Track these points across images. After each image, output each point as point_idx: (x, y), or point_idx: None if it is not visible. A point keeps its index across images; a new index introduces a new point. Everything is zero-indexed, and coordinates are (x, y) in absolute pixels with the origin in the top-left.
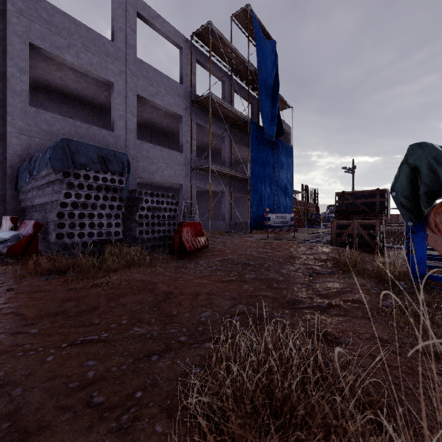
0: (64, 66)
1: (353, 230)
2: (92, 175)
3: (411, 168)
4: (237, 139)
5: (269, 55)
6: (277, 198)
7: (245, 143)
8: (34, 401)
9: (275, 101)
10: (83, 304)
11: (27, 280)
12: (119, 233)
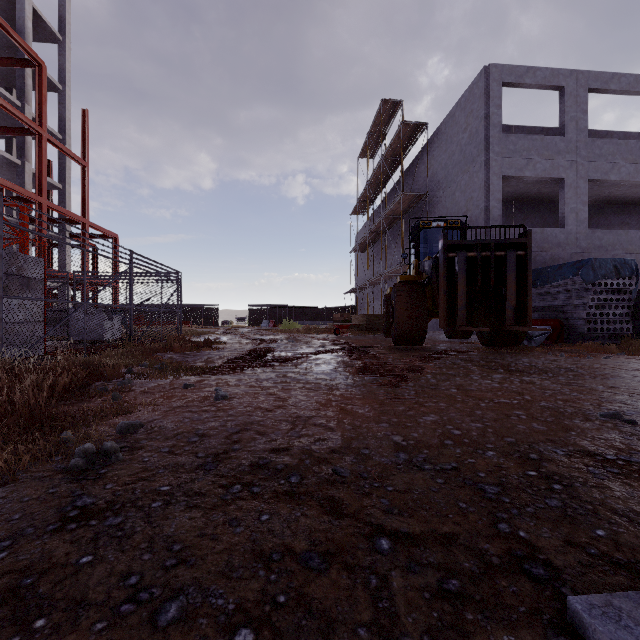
0: (511, 179)
1: None
2: (609, 282)
3: None
4: None
5: None
6: None
7: None
8: None
9: None
10: None
11: (606, 354)
12: (629, 330)
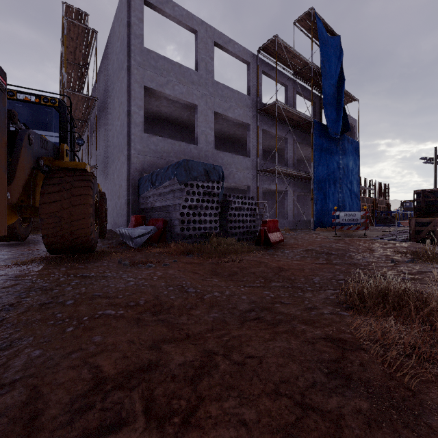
0: (161, 97)
1: (435, 227)
2: (201, 184)
3: None
4: (300, 139)
5: (334, 52)
6: (341, 195)
7: (307, 142)
8: (256, 300)
9: (340, 98)
10: (226, 271)
11: (178, 257)
12: (217, 228)
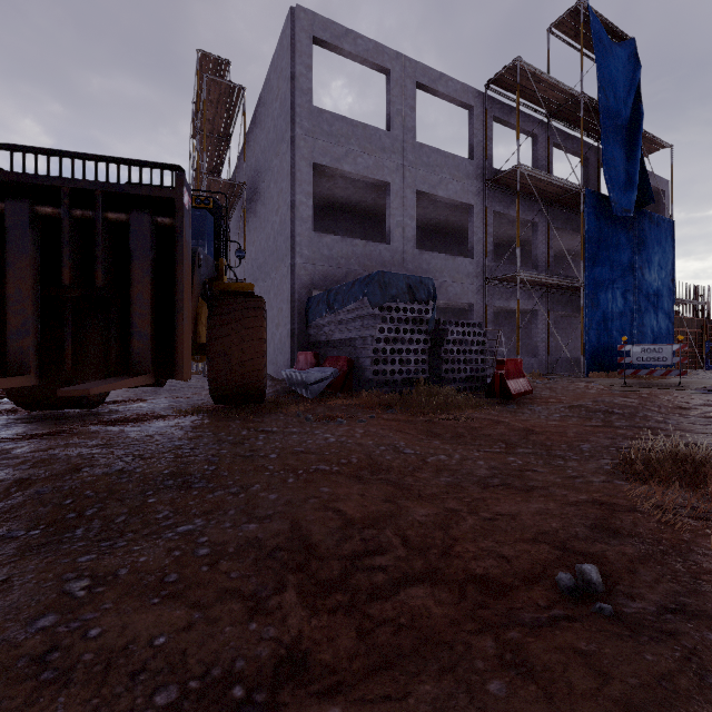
0: (336, 176)
1: None
2: (402, 306)
3: None
4: (559, 222)
5: (622, 70)
6: (638, 316)
7: (573, 227)
8: (498, 467)
9: (635, 147)
10: (448, 432)
11: (375, 412)
12: (425, 371)
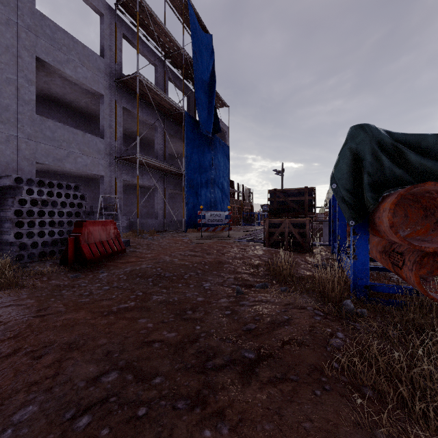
0: None
1: (285, 228)
2: None
3: (354, 155)
4: (172, 131)
5: (206, 48)
6: (214, 196)
7: (181, 136)
8: None
9: (212, 97)
10: None
11: None
12: None
